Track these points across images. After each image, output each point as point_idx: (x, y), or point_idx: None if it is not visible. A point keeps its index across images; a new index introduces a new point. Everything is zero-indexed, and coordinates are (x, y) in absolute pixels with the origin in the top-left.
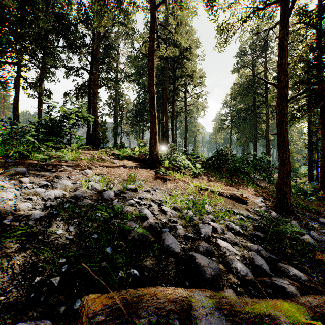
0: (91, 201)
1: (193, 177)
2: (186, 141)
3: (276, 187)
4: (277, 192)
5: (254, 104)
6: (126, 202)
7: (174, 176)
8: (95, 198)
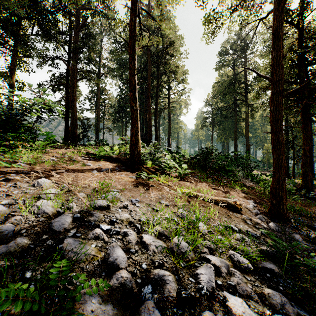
0: (25, 241)
1: (179, 180)
2: (169, 138)
3: (270, 191)
4: (271, 197)
5: (235, 103)
6: (89, 232)
7: (158, 180)
8: (38, 232)
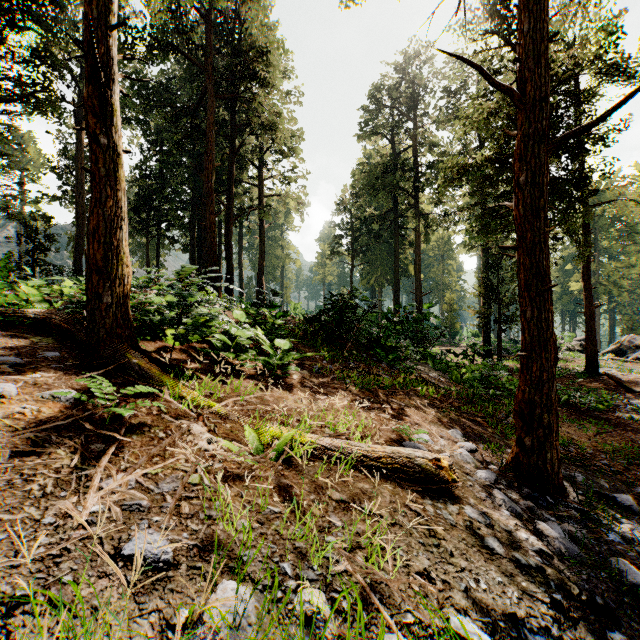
0: None
1: (266, 386)
2: (261, 275)
3: (517, 412)
4: (520, 428)
5: (395, 210)
6: None
7: (183, 396)
8: None
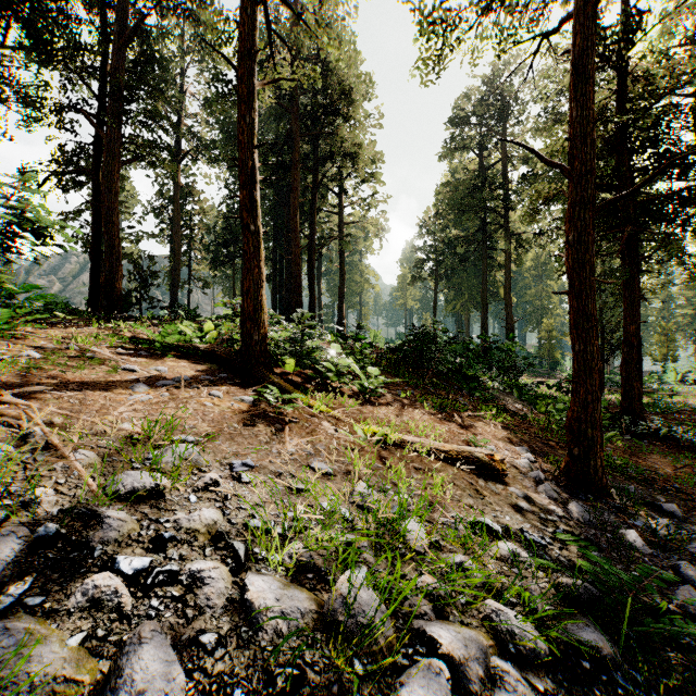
0: None
1: (362, 403)
2: (341, 304)
3: (567, 428)
4: (570, 441)
5: (483, 230)
6: (76, 588)
7: (309, 404)
8: None
